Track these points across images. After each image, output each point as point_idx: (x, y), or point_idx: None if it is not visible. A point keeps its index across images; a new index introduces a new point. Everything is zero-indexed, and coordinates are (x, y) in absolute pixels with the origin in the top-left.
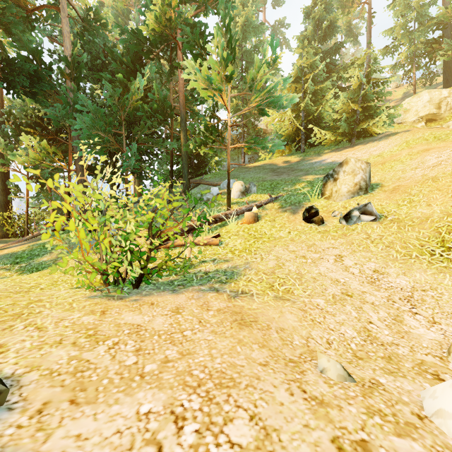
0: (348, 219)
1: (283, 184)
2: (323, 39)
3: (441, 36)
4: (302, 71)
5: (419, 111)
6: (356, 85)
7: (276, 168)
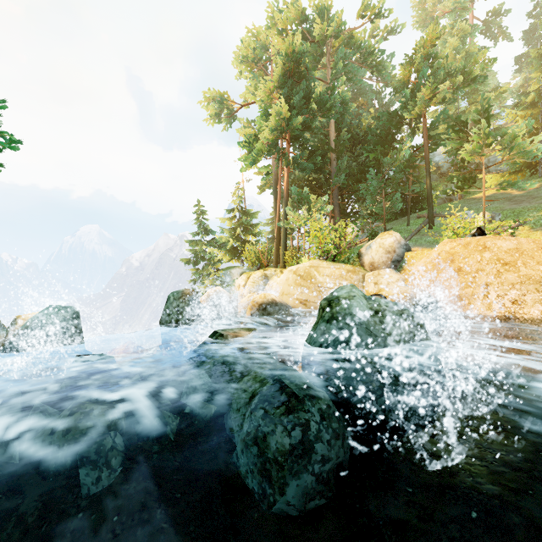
0: None
1: (527, 212)
2: None
3: None
4: (540, 95)
5: None
6: None
7: (511, 197)
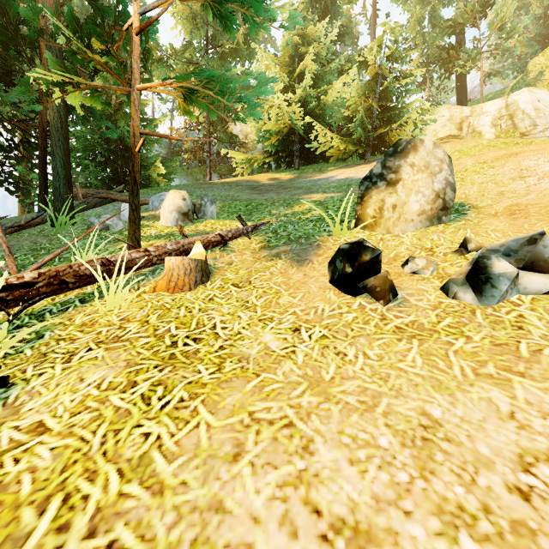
0: (483, 287)
1: (270, 205)
2: (322, 17)
3: (459, 43)
4: (296, 48)
5: (438, 132)
6: (373, 72)
7: (258, 185)
